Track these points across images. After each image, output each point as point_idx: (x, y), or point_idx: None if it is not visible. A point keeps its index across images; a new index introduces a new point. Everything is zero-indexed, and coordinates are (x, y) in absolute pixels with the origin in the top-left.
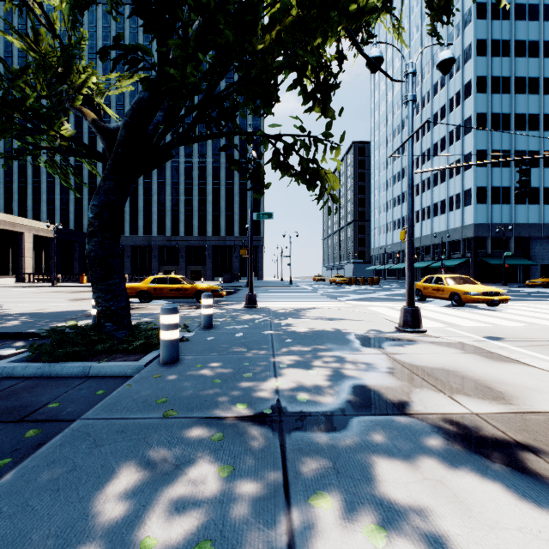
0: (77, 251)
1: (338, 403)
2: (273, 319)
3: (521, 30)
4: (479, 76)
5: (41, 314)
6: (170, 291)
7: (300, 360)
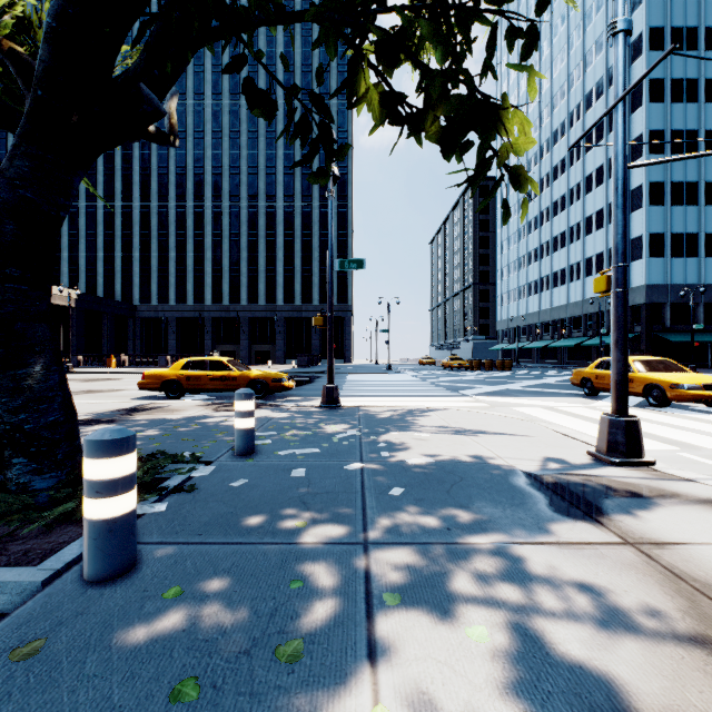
0: (106, 325)
1: None
2: (364, 432)
3: None
4: (653, 79)
5: None
6: (210, 380)
7: (432, 570)
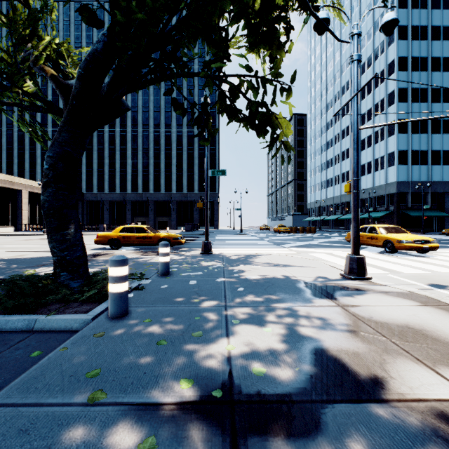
0: None
1: (302, 380)
2: (226, 265)
3: (436, 17)
4: (400, 57)
5: (19, 260)
6: (136, 239)
7: (253, 314)
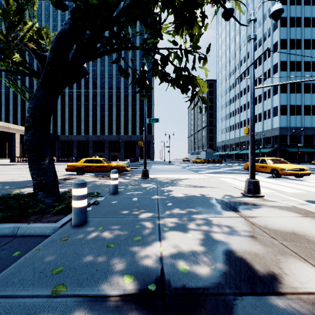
0: None
1: (217, 276)
2: (158, 187)
3: (307, 11)
4: (282, 39)
5: (11, 182)
6: (95, 167)
7: (179, 223)
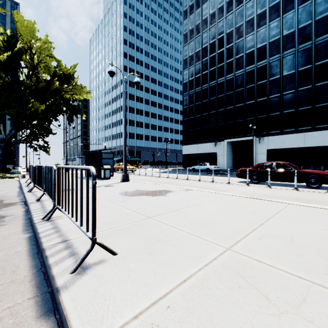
0: None
1: None
2: None
3: None
4: None
5: None
6: None
7: None
